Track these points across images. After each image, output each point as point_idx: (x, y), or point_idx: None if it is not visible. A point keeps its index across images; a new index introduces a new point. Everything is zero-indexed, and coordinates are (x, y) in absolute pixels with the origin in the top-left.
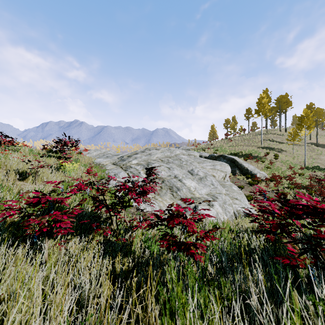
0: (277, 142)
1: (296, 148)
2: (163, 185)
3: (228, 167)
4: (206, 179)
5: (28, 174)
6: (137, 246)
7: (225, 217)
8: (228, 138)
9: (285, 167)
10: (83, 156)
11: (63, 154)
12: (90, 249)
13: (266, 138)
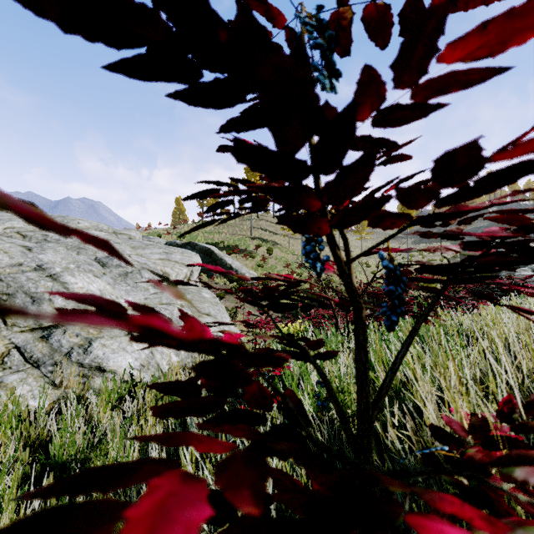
0: (270, 233)
1: (292, 241)
2: None
3: (196, 257)
4: (141, 275)
5: None
6: None
7: (173, 358)
8: (203, 221)
9: (280, 265)
10: None
11: None
12: None
13: (258, 225)
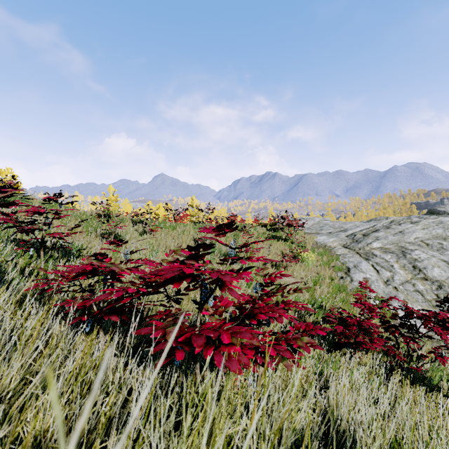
0: None
1: None
2: (440, 292)
3: None
4: None
5: (281, 267)
6: (443, 384)
7: None
8: None
9: None
10: (300, 232)
11: (289, 236)
12: (398, 372)
13: None
